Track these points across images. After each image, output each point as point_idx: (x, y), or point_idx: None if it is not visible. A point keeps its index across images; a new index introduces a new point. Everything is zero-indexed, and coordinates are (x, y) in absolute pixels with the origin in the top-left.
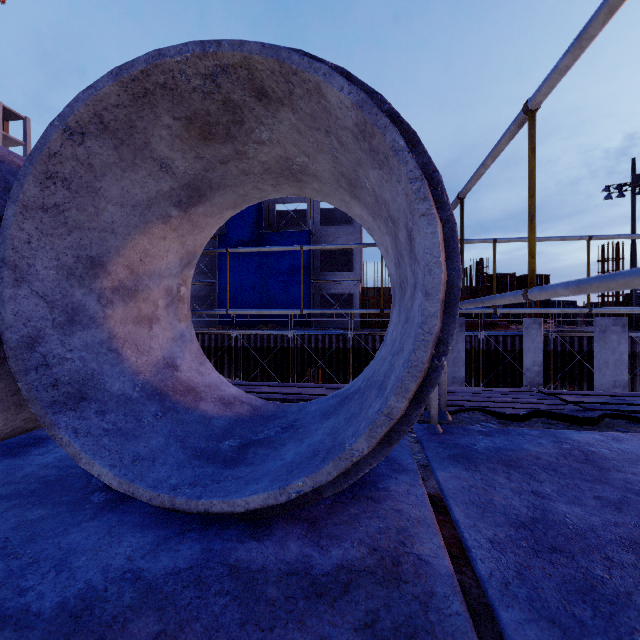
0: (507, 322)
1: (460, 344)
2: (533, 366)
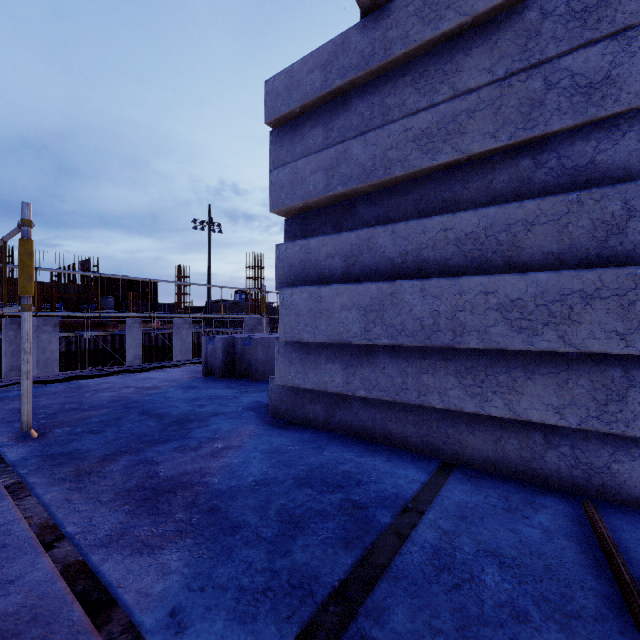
0: (120, 322)
1: (54, 344)
2: (135, 360)
